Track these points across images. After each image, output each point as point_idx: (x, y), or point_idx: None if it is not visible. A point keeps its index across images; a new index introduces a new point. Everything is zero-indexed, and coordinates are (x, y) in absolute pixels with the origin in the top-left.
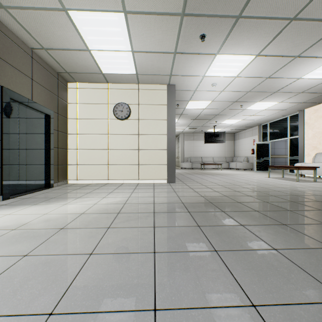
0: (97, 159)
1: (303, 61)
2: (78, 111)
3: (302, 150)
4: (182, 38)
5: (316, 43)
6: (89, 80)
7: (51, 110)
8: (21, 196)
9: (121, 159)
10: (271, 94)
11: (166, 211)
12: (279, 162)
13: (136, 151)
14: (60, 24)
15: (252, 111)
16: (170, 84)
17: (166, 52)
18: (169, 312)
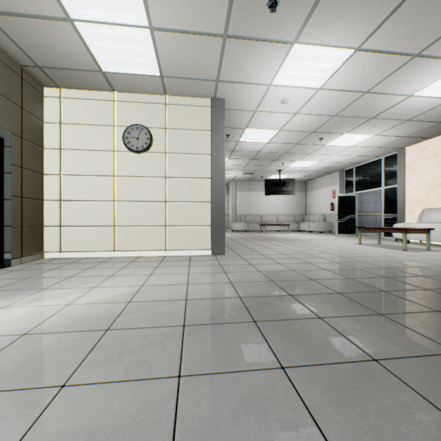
0: (96, 216)
1: (423, 65)
2: (63, 136)
3: (403, 204)
4: (237, 5)
5: None
6: (81, 84)
7: (6, 130)
8: None
9: (136, 217)
10: (365, 122)
11: (209, 321)
12: (367, 222)
13: (161, 204)
14: None
15: (335, 149)
16: (216, 98)
17: (209, 34)
18: None
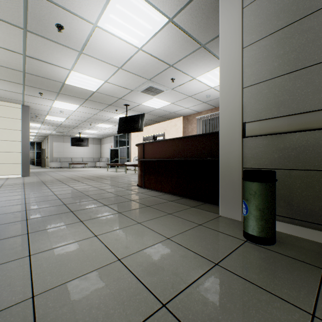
0: None
1: (107, 112)
2: None
3: (131, 154)
4: (27, 91)
5: (106, 108)
6: None
7: None
8: None
9: None
10: (105, 121)
11: (10, 185)
12: None
13: None
14: None
15: (102, 128)
16: (25, 105)
17: (16, 92)
18: None
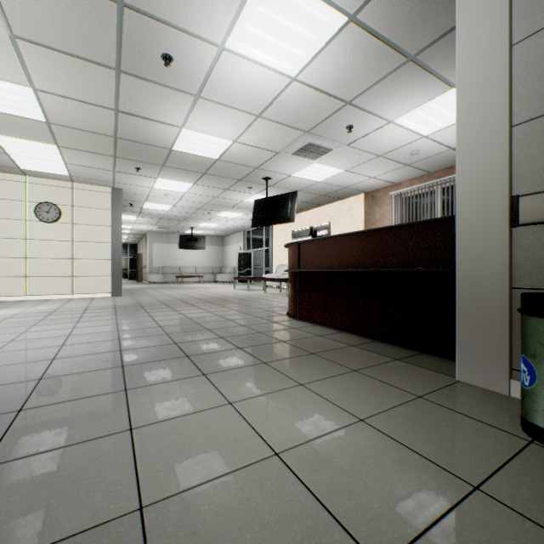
0: (9, 270)
1: (234, 192)
2: None
3: (272, 261)
4: (119, 166)
5: (233, 185)
6: None
7: None
8: None
9: (46, 270)
10: (231, 208)
11: (97, 309)
12: None
13: (69, 260)
14: None
15: (226, 218)
16: (116, 188)
17: (105, 169)
18: (84, 322)
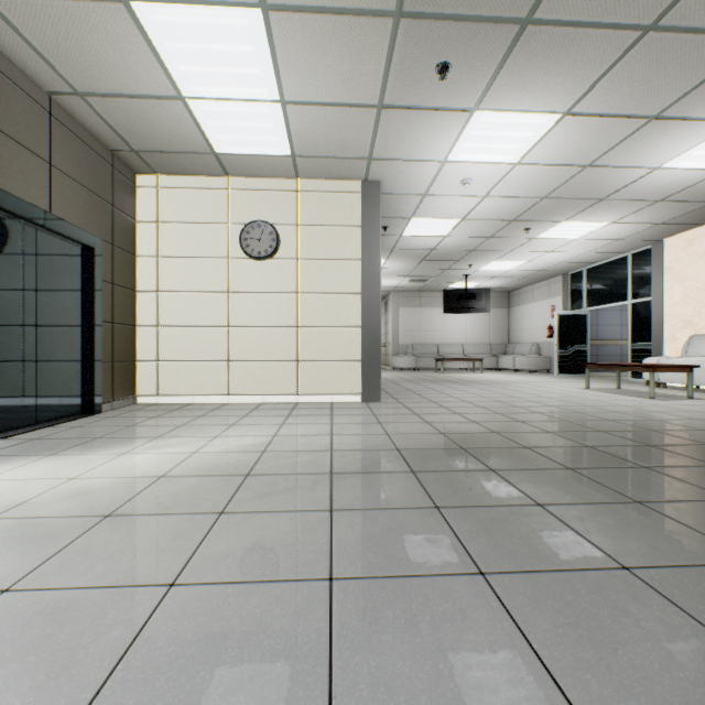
0: (204, 348)
1: (667, 129)
2: (161, 239)
3: (660, 328)
4: (396, 73)
5: (698, 86)
6: (186, 169)
7: (97, 237)
8: (23, 435)
9: (257, 348)
10: (593, 205)
11: (360, 470)
12: (608, 356)
13: (291, 330)
14: (114, 35)
15: (551, 243)
16: (368, 180)
17: (359, 105)
18: None
